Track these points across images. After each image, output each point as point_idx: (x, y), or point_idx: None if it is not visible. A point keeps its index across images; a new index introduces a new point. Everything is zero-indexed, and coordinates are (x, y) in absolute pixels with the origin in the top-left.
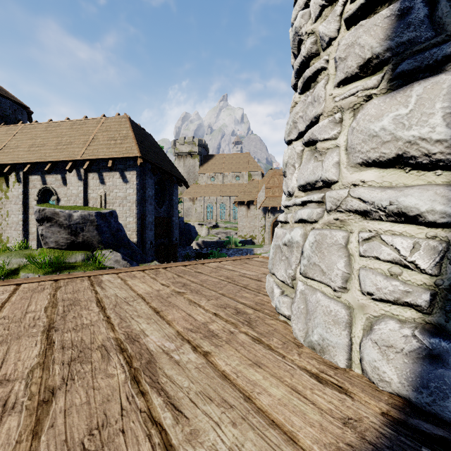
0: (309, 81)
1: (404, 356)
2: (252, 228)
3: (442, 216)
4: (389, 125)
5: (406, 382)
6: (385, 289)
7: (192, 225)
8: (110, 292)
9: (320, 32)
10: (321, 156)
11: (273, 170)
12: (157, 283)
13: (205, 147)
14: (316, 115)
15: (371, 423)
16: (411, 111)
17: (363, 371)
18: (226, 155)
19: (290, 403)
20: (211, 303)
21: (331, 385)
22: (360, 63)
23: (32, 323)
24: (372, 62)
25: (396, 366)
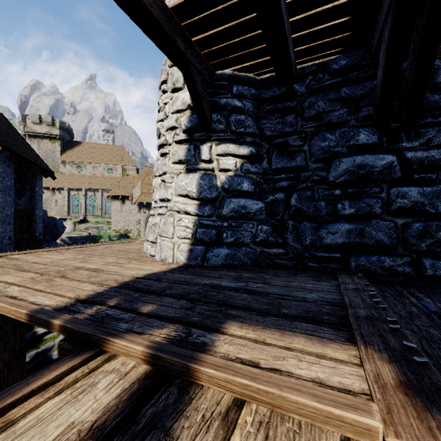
0: (163, 154)
1: (185, 252)
2: (127, 223)
3: (194, 213)
4: (184, 185)
5: (185, 259)
6: (182, 235)
7: (59, 219)
8: (37, 260)
9: (167, 139)
10: (167, 188)
11: (148, 168)
12: (68, 255)
13: (69, 131)
14: (165, 171)
15: (174, 267)
16: (189, 182)
17: (177, 262)
18: (96, 144)
19: (153, 268)
20: (113, 257)
21: (166, 265)
22: (178, 159)
23: (5, 271)
24: (182, 161)
25: (184, 255)
